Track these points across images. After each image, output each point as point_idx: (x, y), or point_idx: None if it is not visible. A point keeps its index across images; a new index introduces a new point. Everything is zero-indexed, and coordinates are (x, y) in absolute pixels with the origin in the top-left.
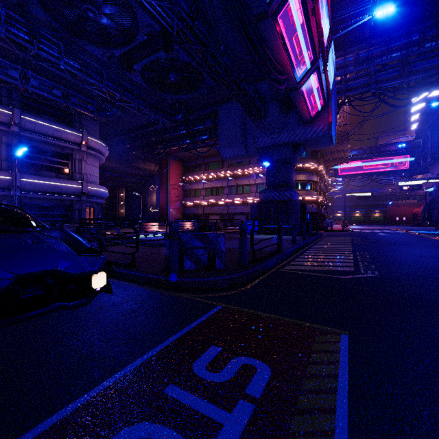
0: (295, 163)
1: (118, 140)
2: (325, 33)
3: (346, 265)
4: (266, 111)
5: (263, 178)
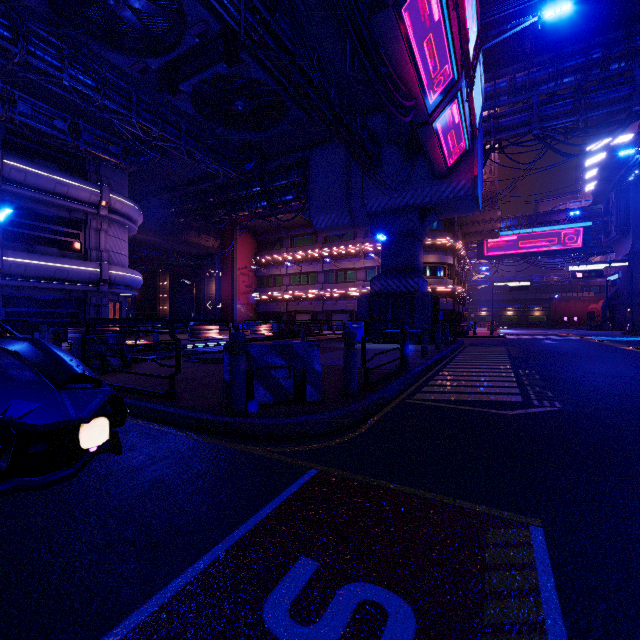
0: (424, 237)
1: (158, 200)
2: (471, 40)
3: (508, 392)
4: (381, 159)
5: (375, 260)
